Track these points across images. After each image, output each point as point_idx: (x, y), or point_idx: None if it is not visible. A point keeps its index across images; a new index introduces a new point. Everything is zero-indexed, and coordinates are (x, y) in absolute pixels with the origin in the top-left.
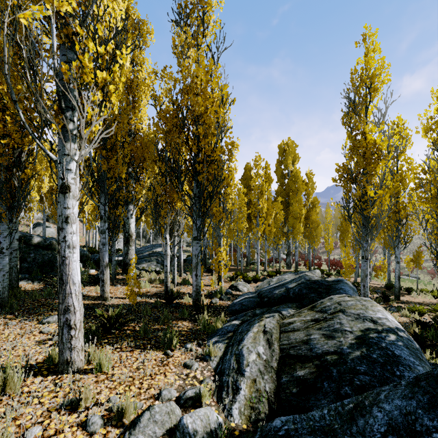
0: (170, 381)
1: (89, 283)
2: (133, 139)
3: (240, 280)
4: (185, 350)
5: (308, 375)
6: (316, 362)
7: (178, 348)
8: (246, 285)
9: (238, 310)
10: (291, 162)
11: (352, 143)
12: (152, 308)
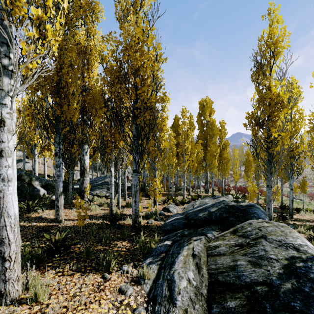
0: (104, 311)
1: (50, 207)
2: (86, 93)
3: (171, 203)
4: (122, 273)
5: (240, 308)
6: (246, 292)
7: (115, 270)
8: (175, 207)
9: (169, 230)
10: (209, 114)
11: (259, 96)
12: (98, 229)
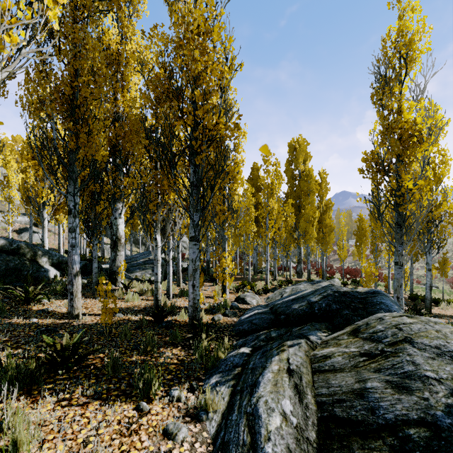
0: None
1: (63, 296)
2: (120, 123)
3: (248, 291)
4: (170, 401)
5: None
6: (390, 439)
7: (159, 396)
8: (254, 297)
9: (247, 330)
10: (303, 161)
11: (383, 126)
12: (135, 330)
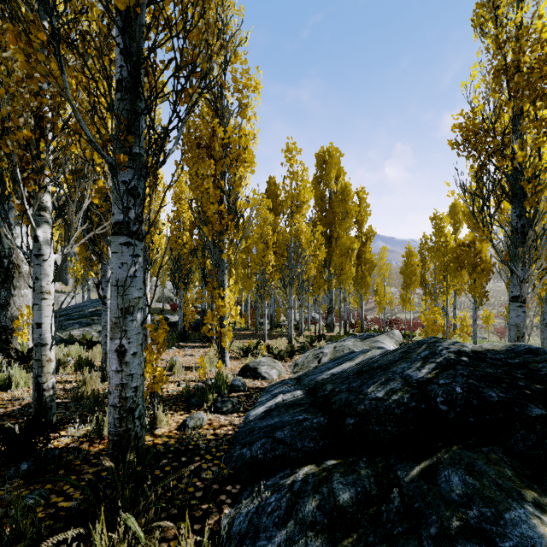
0: None
1: None
2: None
3: (262, 354)
4: None
5: None
6: None
7: None
8: (274, 365)
9: (262, 461)
10: (335, 178)
11: (490, 69)
12: None
